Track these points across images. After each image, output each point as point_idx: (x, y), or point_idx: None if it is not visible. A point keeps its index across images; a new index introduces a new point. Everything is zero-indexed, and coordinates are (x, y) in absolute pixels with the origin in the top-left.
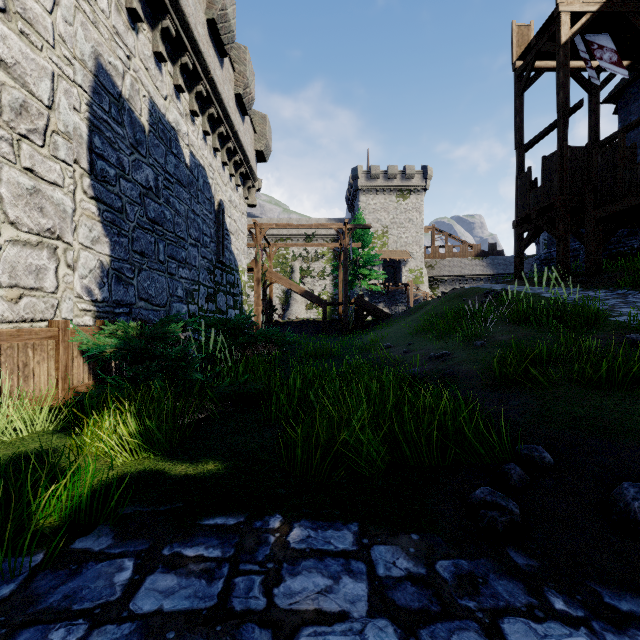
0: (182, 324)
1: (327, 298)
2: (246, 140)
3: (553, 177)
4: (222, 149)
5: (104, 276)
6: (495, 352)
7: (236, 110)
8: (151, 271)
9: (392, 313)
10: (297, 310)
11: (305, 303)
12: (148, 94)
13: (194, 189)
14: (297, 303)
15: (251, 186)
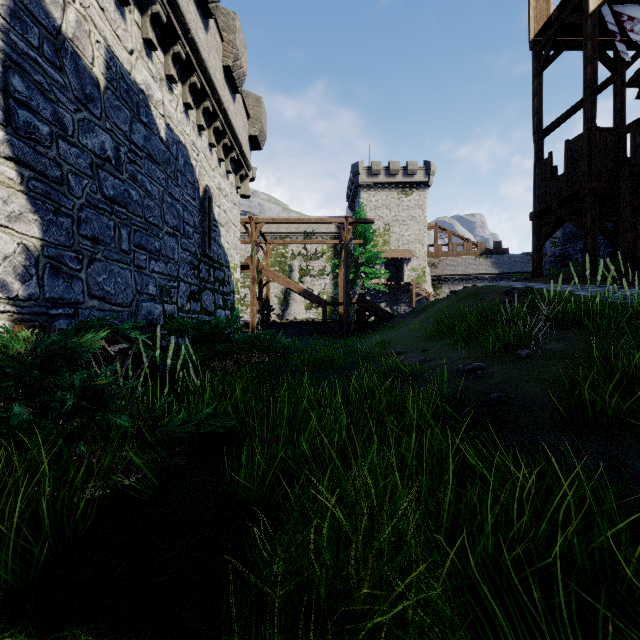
0: (104, 333)
1: (327, 298)
2: (237, 122)
3: (579, 162)
4: (209, 128)
5: (31, 266)
6: (552, 367)
7: (225, 85)
8: (109, 262)
9: (394, 313)
10: (296, 310)
11: (304, 303)
12: (104, 41)
13: (172, 169)
14: (296, 303)
15: (244, 174)
